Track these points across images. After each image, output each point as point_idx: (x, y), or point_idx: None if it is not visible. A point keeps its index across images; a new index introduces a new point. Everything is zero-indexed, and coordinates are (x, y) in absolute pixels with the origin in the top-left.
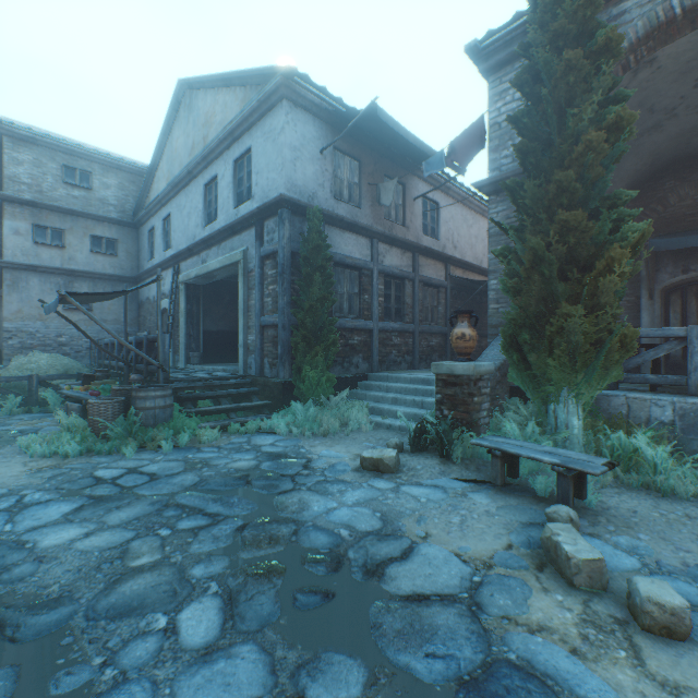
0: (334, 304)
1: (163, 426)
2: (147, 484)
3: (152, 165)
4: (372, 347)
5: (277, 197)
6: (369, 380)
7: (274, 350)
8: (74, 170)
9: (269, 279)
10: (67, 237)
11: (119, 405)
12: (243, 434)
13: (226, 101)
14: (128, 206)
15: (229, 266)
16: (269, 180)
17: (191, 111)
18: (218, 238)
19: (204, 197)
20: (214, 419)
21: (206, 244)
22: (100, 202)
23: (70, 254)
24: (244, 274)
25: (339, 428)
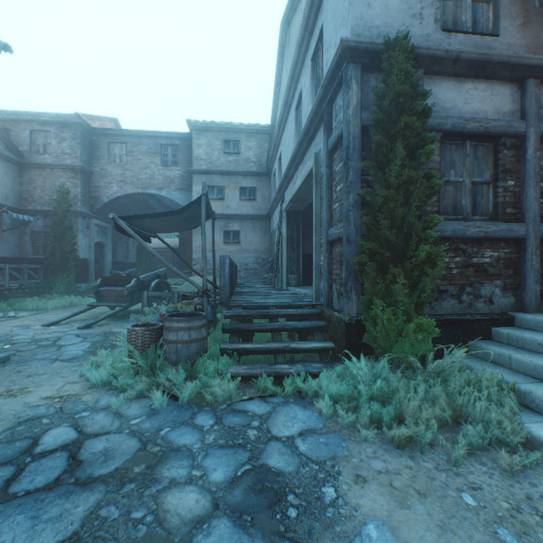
0: (441, 201)
1: (185, 365)
2: (20, 501)
3: (272, 118)
4: (523, 268)
5: (337, 51)
6: (515, 325)
7: (340, 273)
8: (229, 142)
9: (336, 178)
10: (225, 191)
11: (149, 333)
12: (275, 394)
13: (306, 1)
14: (262, 160)
15: (308, 180)
16: (336, 44)
17: (288, 46)
18: (300, 153)
19: (295, 121)
20: (262, 357)
21: (294, 165)
22: (245, 161)
23: (227, 203)
24: (316, 182)
25: (437, 433)
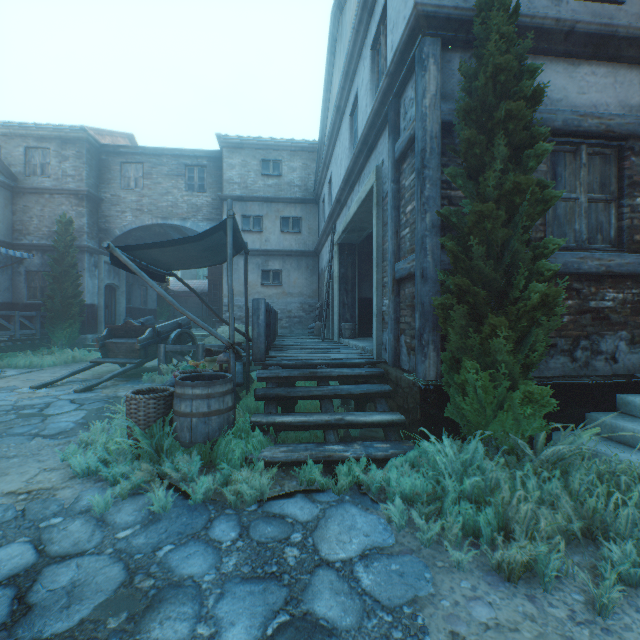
0: (548, 225)
1: (202, 446)
2: None
3: (320, 131)
4: None
5: (409, 20)
6: None
7: (411, 322)
8: (268, 162)
9: (406, 195)
10: (263, 222)
11: (155, 402)
12: (325, 489)
13: None
14: (309, 184)
15: (366, 202)
16: (406, 17)
17: (341, 38)
18: (356, 169)
19: (350, 130)
20: (308, 433)
21: (348, 186)
22: (288, 185)
23: (265, 237)
24: (377, 203)
25: (565, 557)
